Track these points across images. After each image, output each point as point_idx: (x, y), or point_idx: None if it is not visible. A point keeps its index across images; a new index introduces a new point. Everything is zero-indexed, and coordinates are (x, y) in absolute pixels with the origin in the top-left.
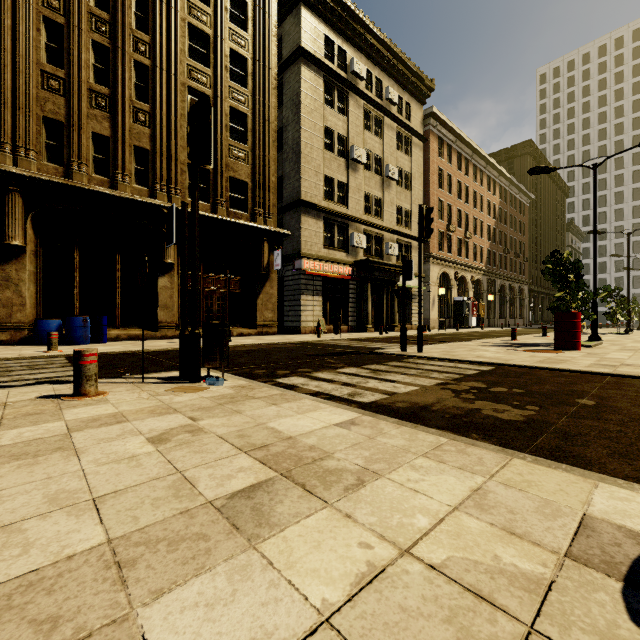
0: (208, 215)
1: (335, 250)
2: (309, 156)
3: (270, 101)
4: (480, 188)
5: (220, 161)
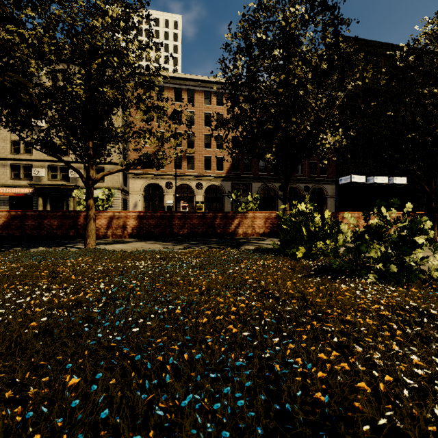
0: None
1: (21, 180)
2: None
3: None
4: (218, 108)
5: None
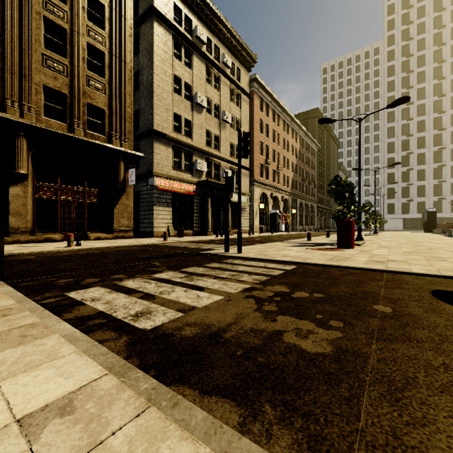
0: (64, 133)
1: (182, 172)
2: (161, 95)
3: (126, 45)
4: (287, 136)
5: (77, 88)
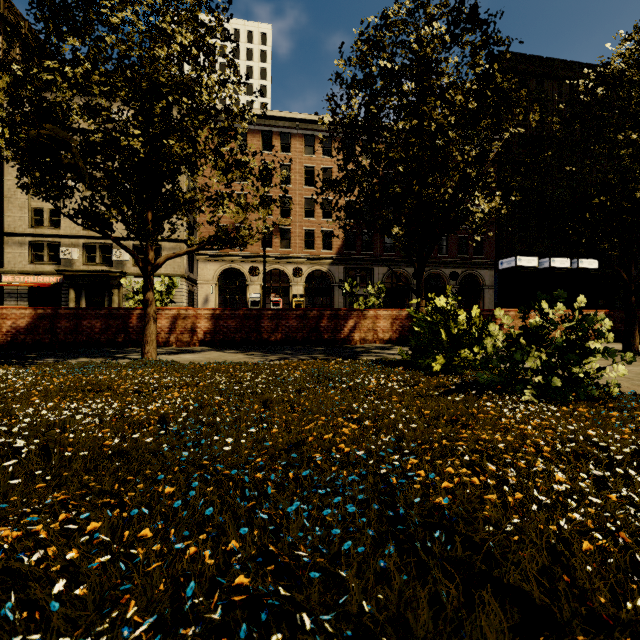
0: None
1: (45, 264)
2: (13, 198)
3: None
4: (324, 159)
5: None
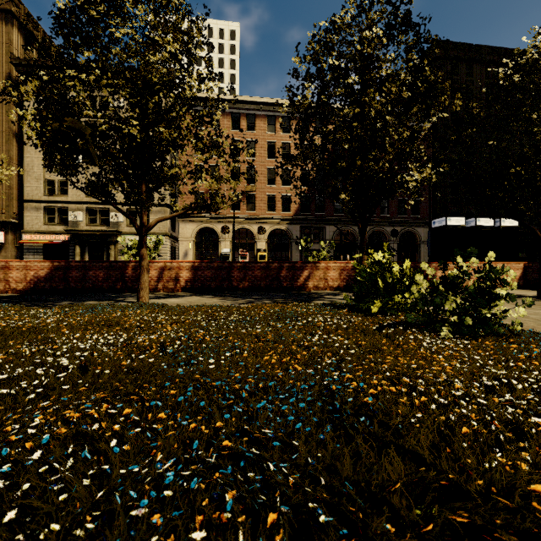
0: None
1: (56, 225)
2: (31, 171)
3: (3, 149)
4: (283, 136)
5: None
